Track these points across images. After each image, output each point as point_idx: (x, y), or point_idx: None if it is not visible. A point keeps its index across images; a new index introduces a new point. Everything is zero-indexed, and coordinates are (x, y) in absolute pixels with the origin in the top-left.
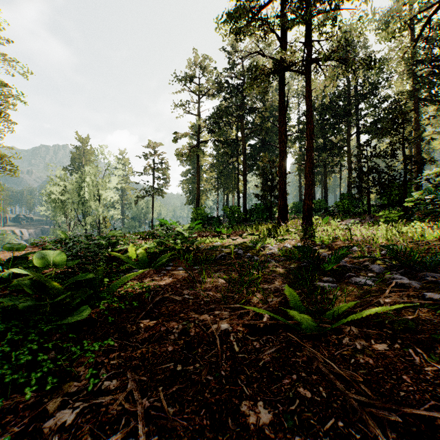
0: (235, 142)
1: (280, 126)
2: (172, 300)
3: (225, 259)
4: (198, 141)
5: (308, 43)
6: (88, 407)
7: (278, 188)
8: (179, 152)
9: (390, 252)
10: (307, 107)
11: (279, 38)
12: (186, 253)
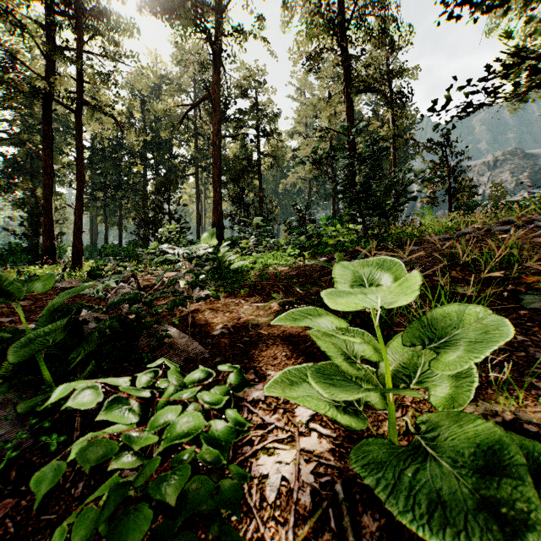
0: None
1: (46, 155)
2: None
3: None
4: None
5: (79, 82)
6: None
7: None
8: None
9: (88, 273)
10: (78, 148)
11: (44, 53)
12: None
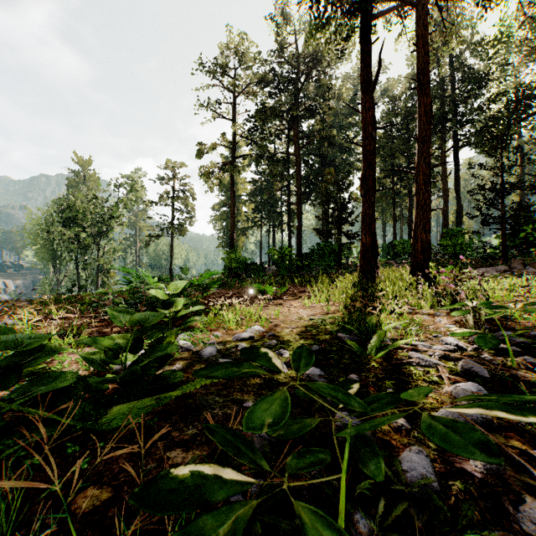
0: (285, 160)
1: (365, 109)
2: None
3: None
4: (232, 155)
5: None
6: None
7: (350, 221)
8: (204, 170)
9: None
10: (420, 66)
11: None
12: None
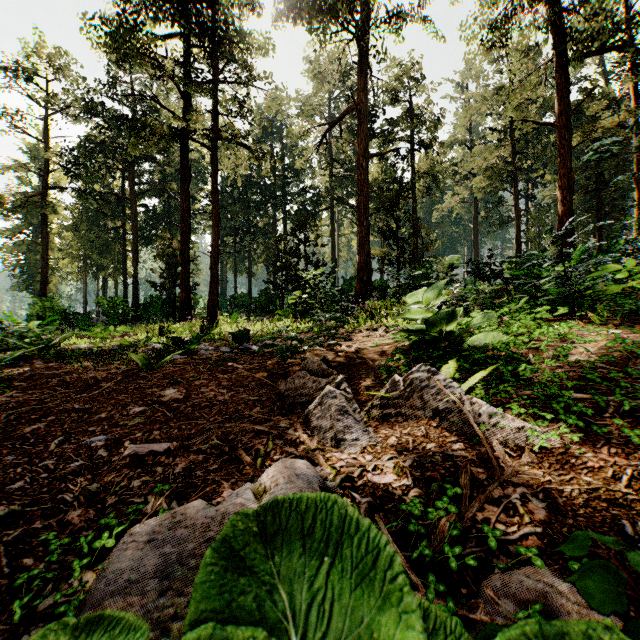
0: (119, 198)
1: (183, 201)
2: (43, 375)
3: (97, 353)
4: (45, 184)
5: (214, 116)
6: (12, 397)
7: None
8: None
9: (233, 336)
10: (213, 189)
11: (181, 91)
12: (44, 350)
